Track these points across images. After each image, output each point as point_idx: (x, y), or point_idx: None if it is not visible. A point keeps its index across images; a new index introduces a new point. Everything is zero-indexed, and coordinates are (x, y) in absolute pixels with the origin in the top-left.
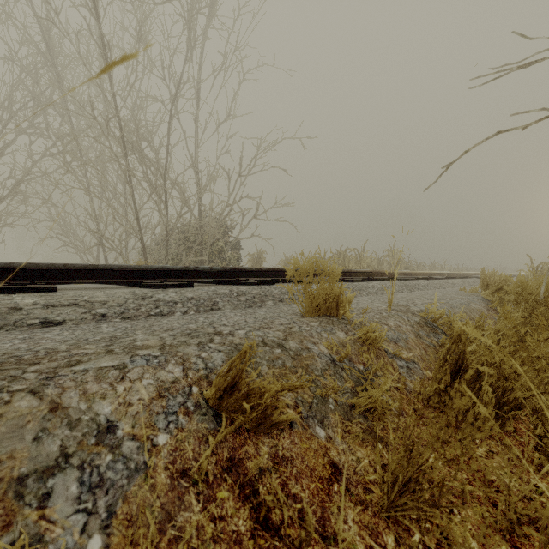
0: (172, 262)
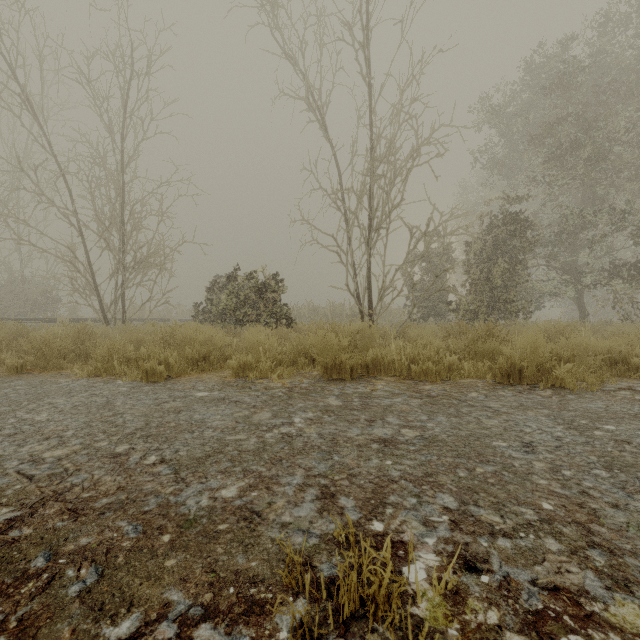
0: None
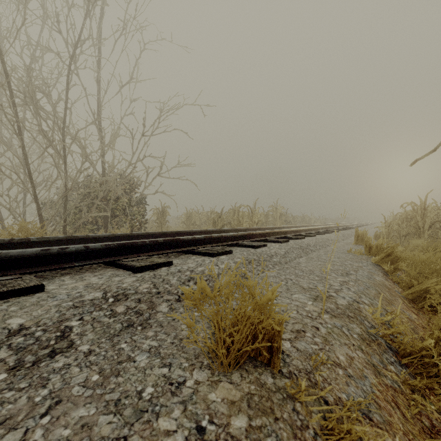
0: (74, 216)
